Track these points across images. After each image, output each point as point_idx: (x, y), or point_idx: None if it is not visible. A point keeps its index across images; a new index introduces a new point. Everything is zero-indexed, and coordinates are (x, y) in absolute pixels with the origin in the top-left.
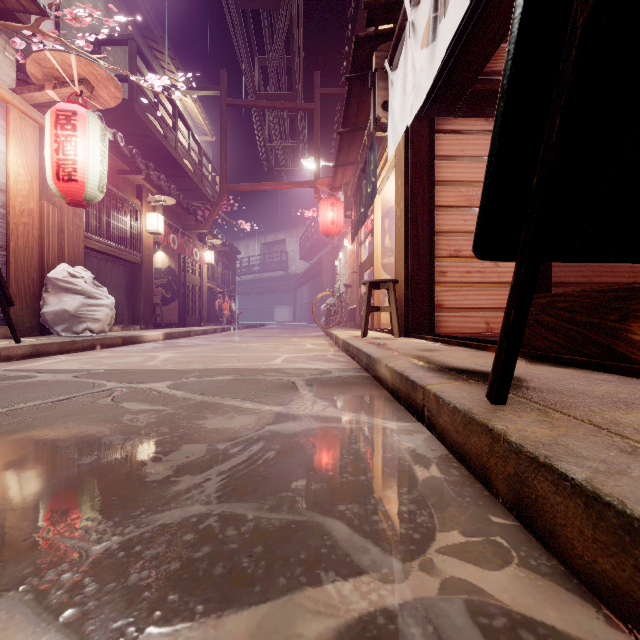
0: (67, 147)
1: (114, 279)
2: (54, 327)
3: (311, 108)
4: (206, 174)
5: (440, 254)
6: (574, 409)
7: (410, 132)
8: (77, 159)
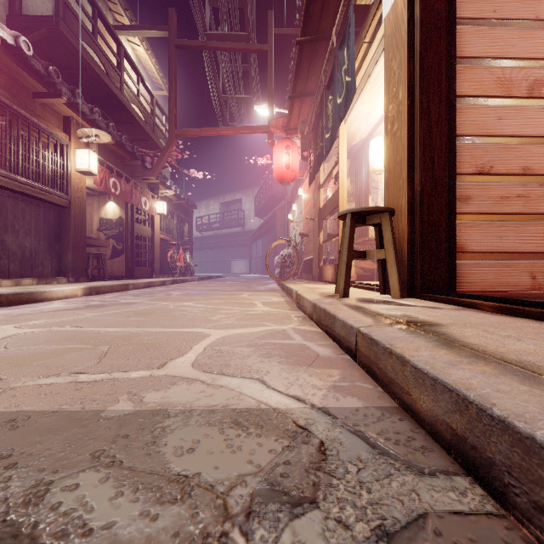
0: None
1: (28, 223)
2: None
3: (264, 49)
4: (161, 128)
5: (461, 169)
6: None
7: None
8: None
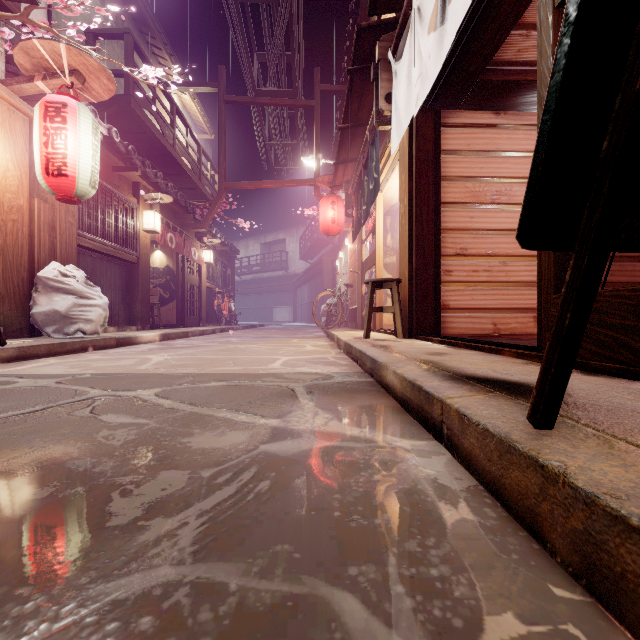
0: (57, 140)
1: (109, 279)
2: (44, 328)
3: (311, 105)
4: (205, 173)
5: (445, 252)
6: (639, 436)
7: (414, 125)
8: (67, 153)
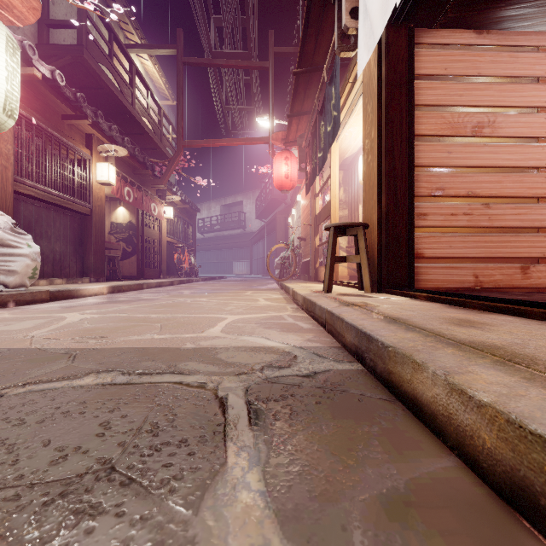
0: None
1: (58, 229)
2: None
3: (265, 66)
4: (167, 136)
5: (419, 193)
6: None
7: (385, 43)
8: None
